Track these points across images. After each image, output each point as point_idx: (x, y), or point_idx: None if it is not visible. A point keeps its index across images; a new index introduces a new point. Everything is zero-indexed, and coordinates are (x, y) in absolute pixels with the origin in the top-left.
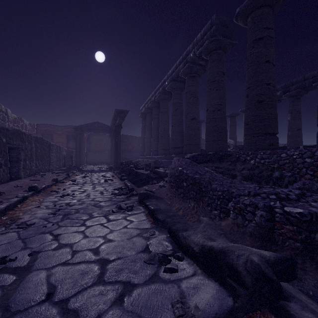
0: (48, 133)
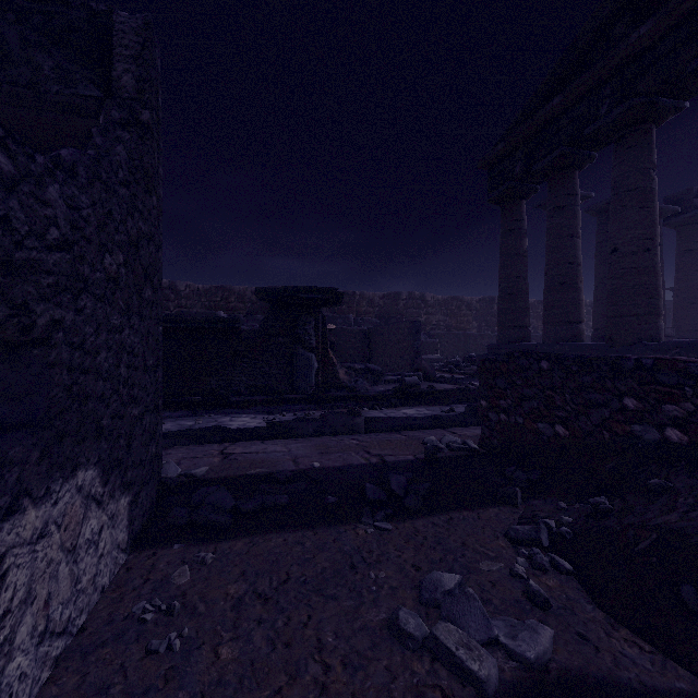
0: None
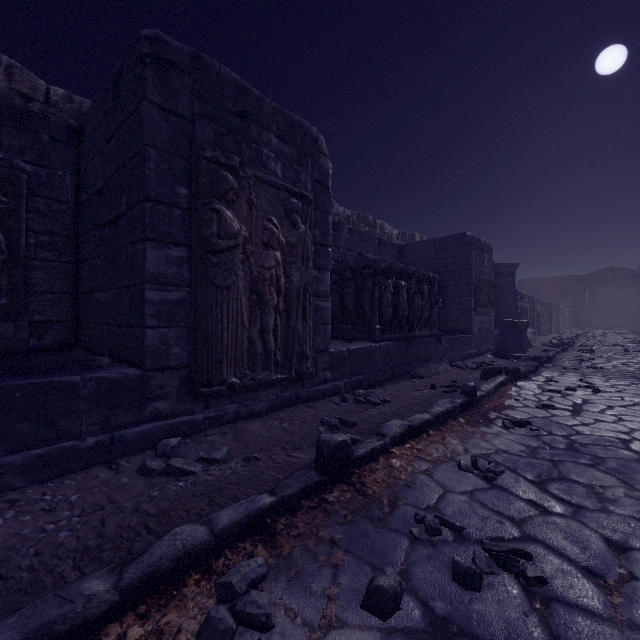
0: (534, 289)
